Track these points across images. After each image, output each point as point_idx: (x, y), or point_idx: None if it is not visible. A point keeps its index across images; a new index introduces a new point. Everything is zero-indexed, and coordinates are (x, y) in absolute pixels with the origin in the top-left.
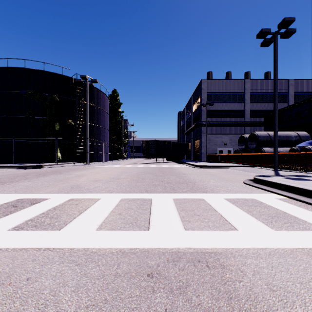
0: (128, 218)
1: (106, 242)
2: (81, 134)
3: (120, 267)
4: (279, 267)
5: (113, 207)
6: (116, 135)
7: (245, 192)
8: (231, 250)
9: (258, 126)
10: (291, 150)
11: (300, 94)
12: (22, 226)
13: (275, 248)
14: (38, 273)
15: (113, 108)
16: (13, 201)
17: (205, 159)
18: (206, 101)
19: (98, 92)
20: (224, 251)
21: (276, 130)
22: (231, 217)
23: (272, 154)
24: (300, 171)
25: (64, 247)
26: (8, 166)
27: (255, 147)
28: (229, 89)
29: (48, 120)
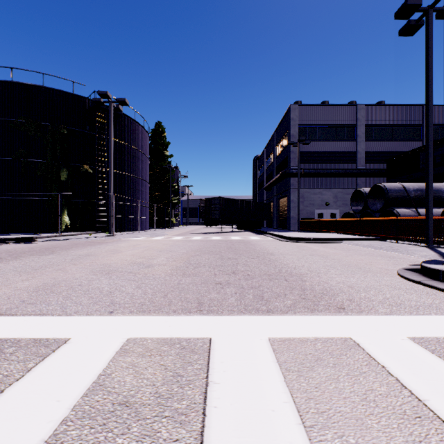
0: None
1: None
2: (103, 188)
3: None
4: None
5: (73, 402)
6: (161, 190)
7: (440, 311)
8: None
9: (378, 175)
10: None
11: (440, 127)
12: None
13: None
14: None
15: (157, 150)
16: None
17: (296, 227)
18: (299, 137)
19: (131, 123)
20: None
21: (430, 178)
22: None
23: (420, 218)
24: None
25: None
26: None
27: (382, 208)
28: (333, 120)
29: (49, 165)
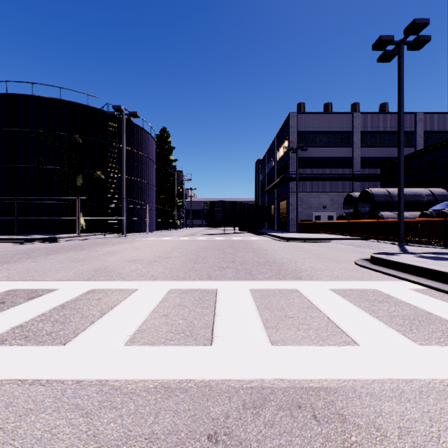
0: (179, 323)
1: (138, 367)
2: (114, 192)
3: (159, 421)
4: (443, 420)
5: (156, 304)
6: (166, 193)
7: (360, 279)
8: (352, 383)
9: (372, 180)
10: (422, 216)
11: (432, 134)
12: (3, 337)
13: (428, 379)
14: (10, 433)
15: (162, 155)
16: (0, 293)
17: (295, 229)
18: (297, 144)
19: (139, 131)
20: (340, 386)
21: (401, 186)
22: (344, 320)
23: (395, 221)
24: (436, 246)
25: (66, 379)
26: (6, 239)
27: (369, 211)
28: (330, 128)
29: (66, 172)
